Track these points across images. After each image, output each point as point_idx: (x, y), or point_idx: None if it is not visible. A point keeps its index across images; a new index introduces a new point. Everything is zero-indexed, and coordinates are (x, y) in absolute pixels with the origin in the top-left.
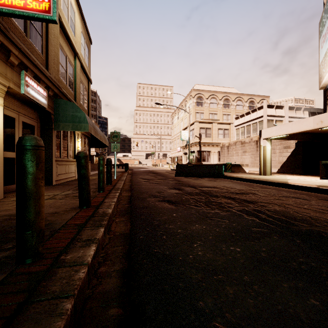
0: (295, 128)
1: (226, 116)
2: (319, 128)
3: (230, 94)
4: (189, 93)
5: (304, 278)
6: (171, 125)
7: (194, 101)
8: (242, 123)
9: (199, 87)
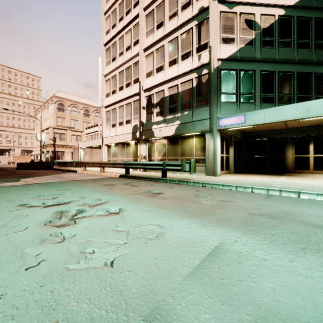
0: (87, 145)
1: (86, 123)
2: (93, 146)
3: (90, 106)
4: (51, 97)
5: (5, 178)
6: (35, 122)
7: (55, 107)
8: (89, 133)
9: (61, 95)
